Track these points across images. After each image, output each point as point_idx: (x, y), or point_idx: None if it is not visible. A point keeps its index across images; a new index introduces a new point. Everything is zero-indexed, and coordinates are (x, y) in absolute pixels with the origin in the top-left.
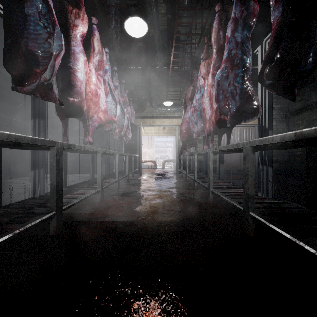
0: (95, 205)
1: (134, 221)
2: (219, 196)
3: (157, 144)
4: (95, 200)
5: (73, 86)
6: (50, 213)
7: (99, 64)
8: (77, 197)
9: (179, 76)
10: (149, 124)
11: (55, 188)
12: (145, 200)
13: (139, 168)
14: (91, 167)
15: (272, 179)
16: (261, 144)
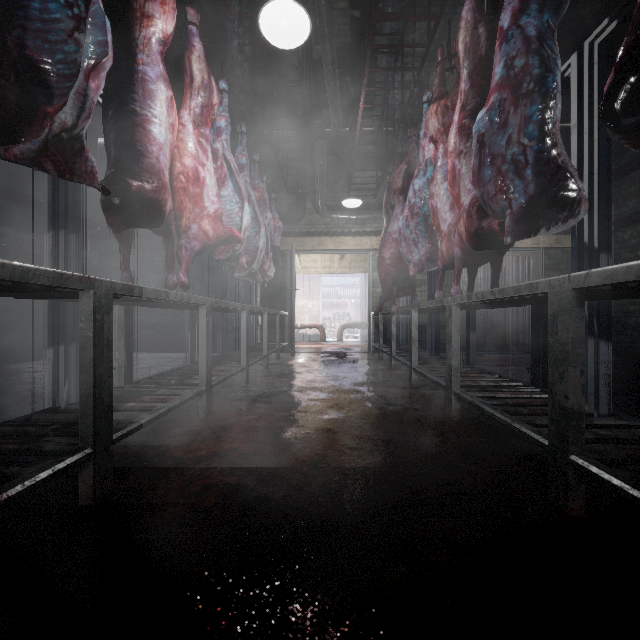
0: (194, 425)
1: (282, 467)
2: (478, 408)
3: (326, 292)
4: (195, 413)
5: (142, 155)
6: (78, 452)
7: (204, 111)
8: (150, 409)
9: (376, 143)
10: (311, 248)
11: (91, 392)
12: (306, 413)
13: (290, 340)
14: (188, 339)
15: (608, 368)
16: (609, 284)
